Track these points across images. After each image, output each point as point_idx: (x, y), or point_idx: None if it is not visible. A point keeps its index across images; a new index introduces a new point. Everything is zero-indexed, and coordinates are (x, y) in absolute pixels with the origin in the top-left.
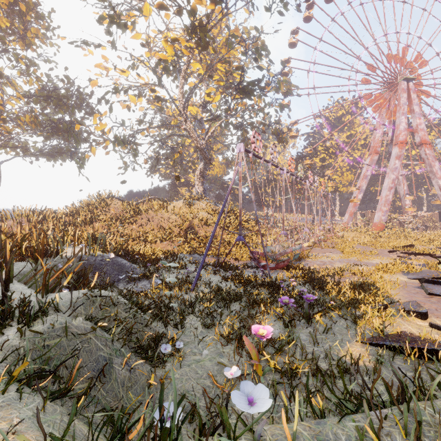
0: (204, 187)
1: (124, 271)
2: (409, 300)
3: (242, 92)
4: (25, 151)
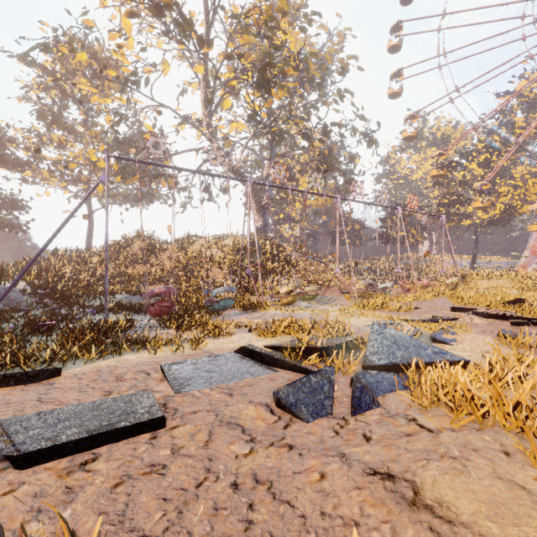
0: (265, 220)
1: (2, 304)
2: (98, 369)
3: (259, 87)
4: (121, 200)
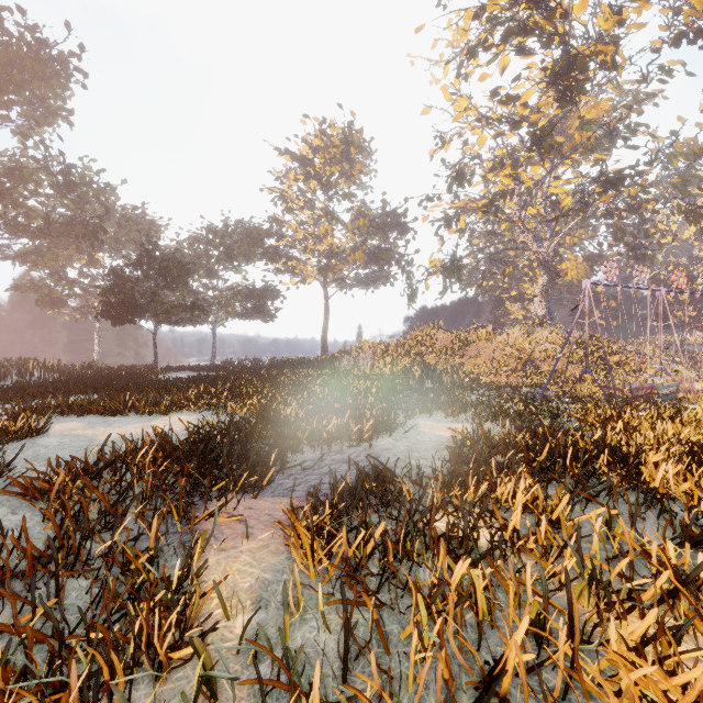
0: (548, 306)
1: None
2: None
3: (604, 184)
4: (341, 282)
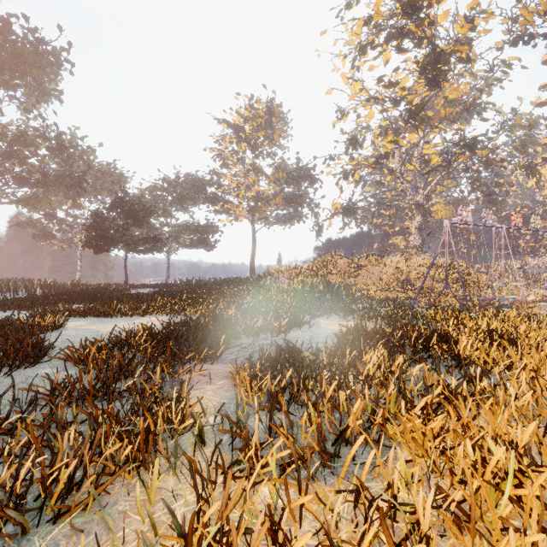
0: (422, 239)
1: None
2: None
3: (463, 147)
4: (265, 220)
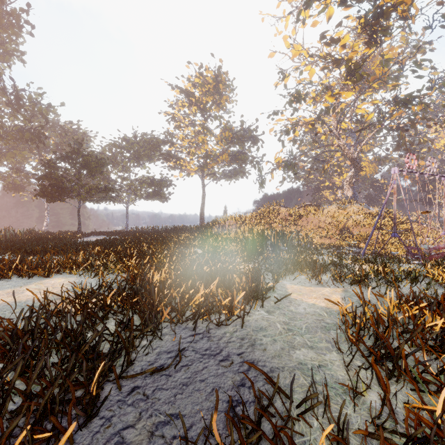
0: (353, 191)
1: None
2: None
3: (397, 104)
4: (213, 176)
